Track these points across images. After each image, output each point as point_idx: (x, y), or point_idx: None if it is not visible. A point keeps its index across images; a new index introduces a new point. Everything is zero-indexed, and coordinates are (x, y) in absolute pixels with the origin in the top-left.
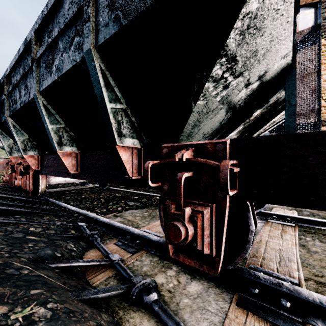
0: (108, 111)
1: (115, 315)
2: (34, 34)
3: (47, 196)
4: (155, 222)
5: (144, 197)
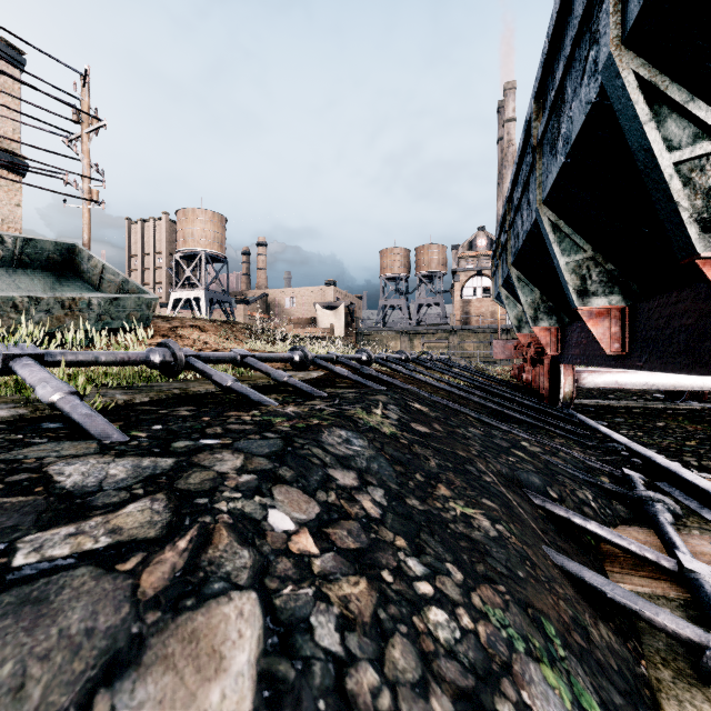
0: (663, 177)
1: (646, 664)
2: (534, 102)
3: (575, 410)
4: None
5: None
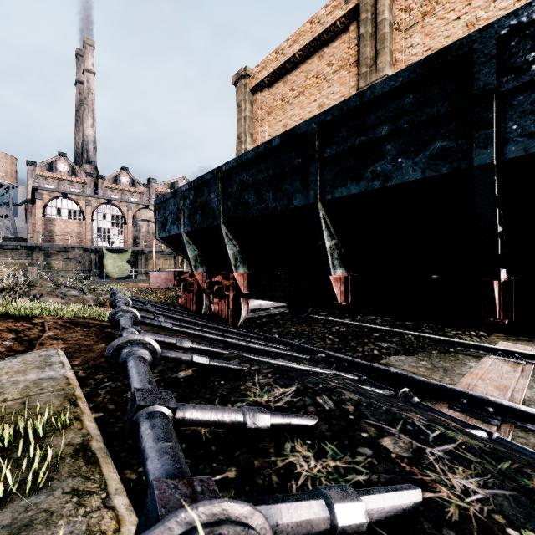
0: (497, 238)
1: None
2: (316, 126)
3: (242, 327)
4: (461, 379)
5: (389, 335)
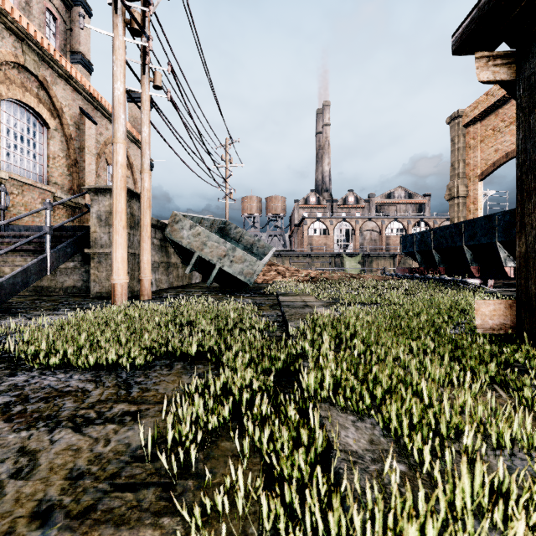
0: (501, 257)
1: None
2: (462, 224)
3: None
4: None
5: None
